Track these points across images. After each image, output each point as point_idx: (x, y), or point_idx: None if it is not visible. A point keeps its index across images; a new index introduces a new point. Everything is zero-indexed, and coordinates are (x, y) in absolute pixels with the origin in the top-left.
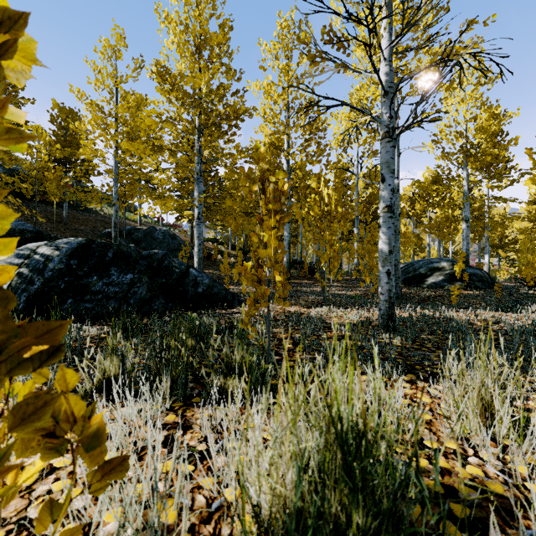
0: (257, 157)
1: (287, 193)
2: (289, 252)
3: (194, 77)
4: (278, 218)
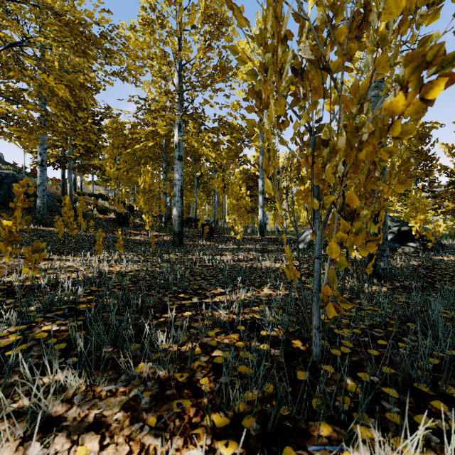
0: None
1: None
2: (181, 202)
3: None
4: None
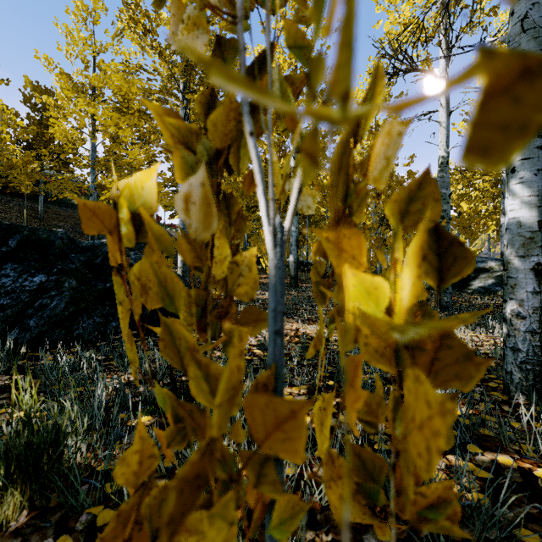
0: None
1: None
2: (297, 250)
3: None
4: None
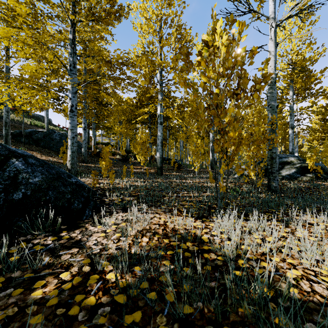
0: None
1: None
2: (162, 149)
3: None
4: None
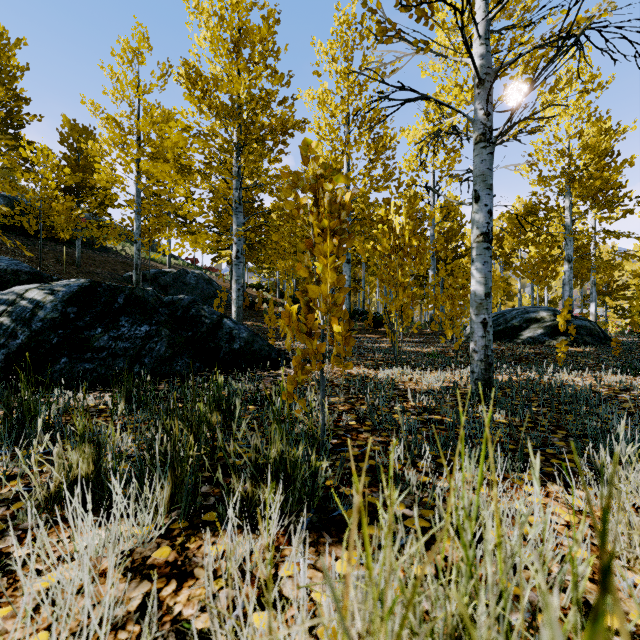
0: (306, 154)
1: (350, 206)
2: (349, 300)
3: (232, 82)
4: (336, 242)
